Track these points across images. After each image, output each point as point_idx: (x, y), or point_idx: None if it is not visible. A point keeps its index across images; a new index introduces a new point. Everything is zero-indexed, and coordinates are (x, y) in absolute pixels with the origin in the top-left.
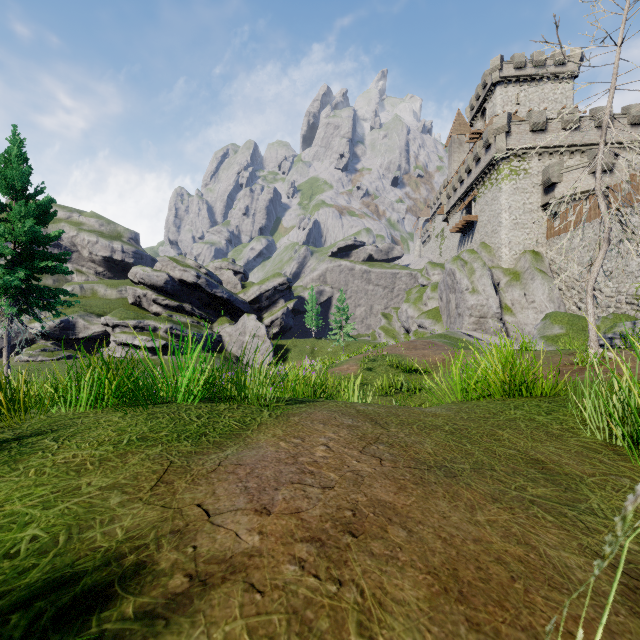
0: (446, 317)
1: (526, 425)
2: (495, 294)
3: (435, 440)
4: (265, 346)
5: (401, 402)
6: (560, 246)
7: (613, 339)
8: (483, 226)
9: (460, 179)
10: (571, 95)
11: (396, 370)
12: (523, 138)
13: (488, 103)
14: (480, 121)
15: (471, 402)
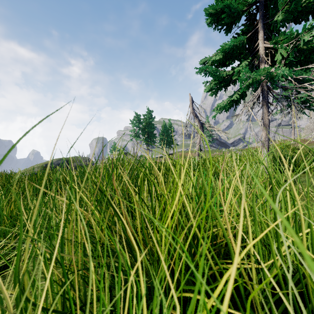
0: None
1: None
2: None
3: None
4: None
5: None
6: None
7: None
8: None
9: None
10: None
11: None
12: None
13: None
14: None
15: None
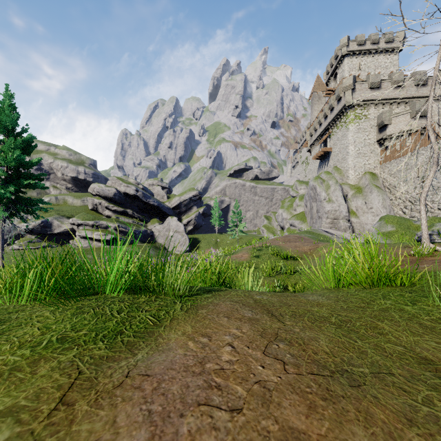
0: (310, 219)
1: (399, 316)
2: (344, 203)
3: (328, 335)
4: (183, 239)
5: (281, 281)
6: (390, 169)
7: (432, 235)
8: (335, 155)
9: (319, 122)
10: (397, 63)
11: (276, 257)
12: (364, 93)
13: (339, 69)
14: (333, 82)
15: (343, 289)
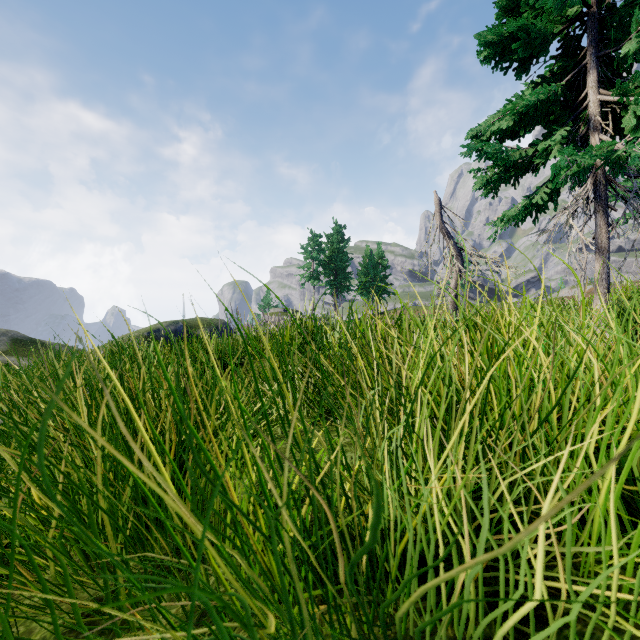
0: None
1: None
2: None
3: None
4: None
5: None
6: None
7: None
8: None
9: None
10: None
11: None
12: None
13: None
14: None
15: None
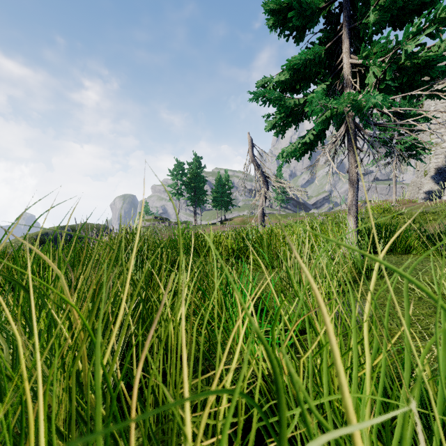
0: None
1: None
2: None
3: None
4: None
5: None
6: None
7: None
8: None
9: None
10: None
11: None
12: None
13: None
14: None
15: None
